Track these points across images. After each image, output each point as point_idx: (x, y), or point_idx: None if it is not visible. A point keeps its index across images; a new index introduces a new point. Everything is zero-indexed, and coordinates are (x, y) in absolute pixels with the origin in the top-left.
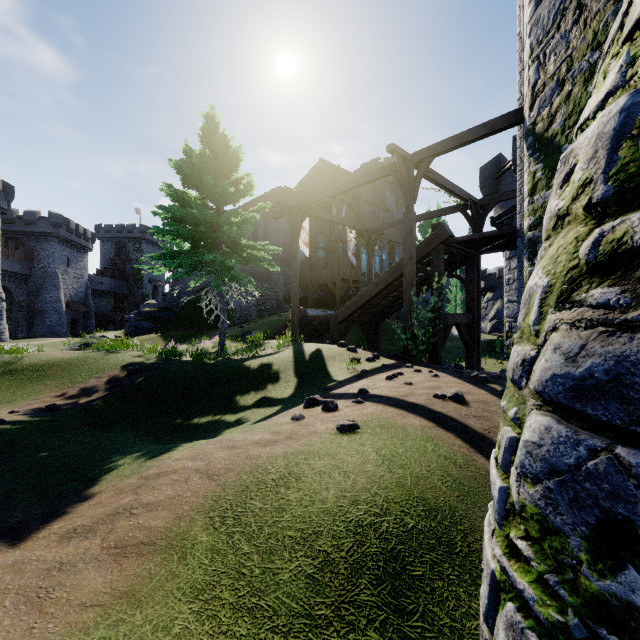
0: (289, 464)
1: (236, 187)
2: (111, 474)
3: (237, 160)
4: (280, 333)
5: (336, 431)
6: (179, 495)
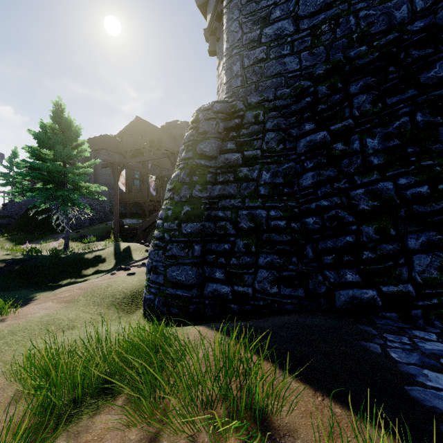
0: (108, 283)
1: (77, 151)
2: (38, 296)
3: (78, 134)
4: (107, 236)
5: (127, 275)
6: (72, 293)
